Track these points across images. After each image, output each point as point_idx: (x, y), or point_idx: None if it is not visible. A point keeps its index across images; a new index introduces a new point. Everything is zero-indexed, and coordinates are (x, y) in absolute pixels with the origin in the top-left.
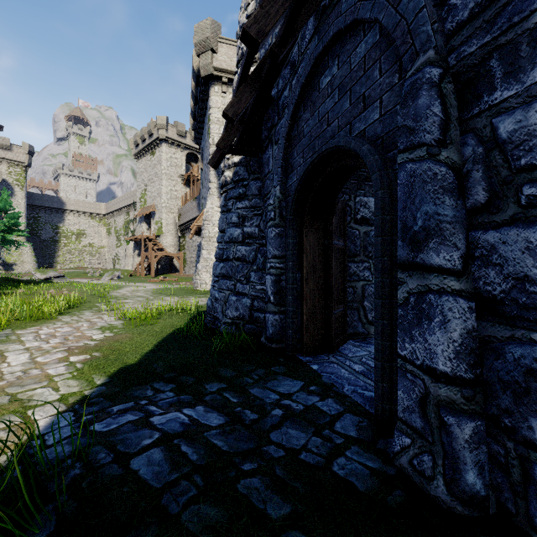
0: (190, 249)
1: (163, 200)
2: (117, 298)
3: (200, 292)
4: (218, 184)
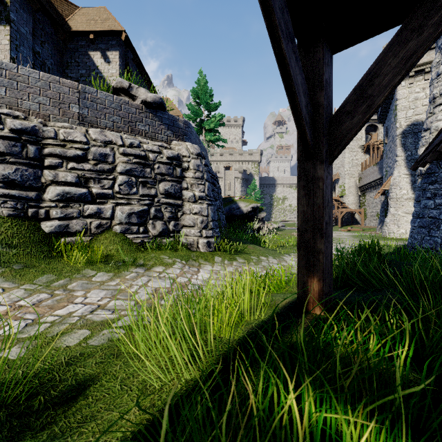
0: (370, 205)
1: (345, 169)
2: (334, 238)
3: (389, 238)
4: (405, 156)
